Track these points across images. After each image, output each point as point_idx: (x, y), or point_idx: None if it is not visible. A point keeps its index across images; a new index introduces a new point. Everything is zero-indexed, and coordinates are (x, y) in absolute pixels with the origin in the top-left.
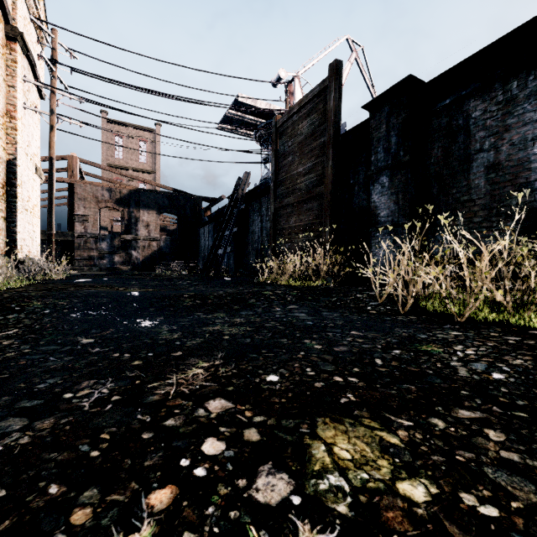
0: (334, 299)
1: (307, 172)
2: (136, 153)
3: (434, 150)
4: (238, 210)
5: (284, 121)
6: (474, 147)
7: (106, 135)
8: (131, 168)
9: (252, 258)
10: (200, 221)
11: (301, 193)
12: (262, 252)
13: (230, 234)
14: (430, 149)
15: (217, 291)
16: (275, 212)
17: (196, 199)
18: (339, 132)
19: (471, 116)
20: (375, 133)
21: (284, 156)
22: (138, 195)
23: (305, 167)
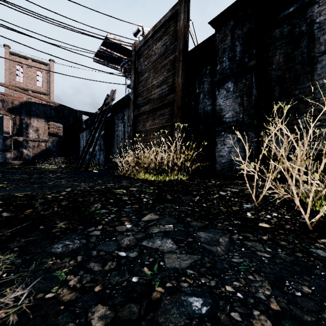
0: (197, 198)
1: (160, 84)
2: (34, 79)
3: (275, 57)
4: (106, 117)
5: (141, 45)
6: (318, 49)
7: (8, 63)
8: (30, 89)
9: (117, 155)
10: (80, 128)
11: (155, 101)
12: (124, 150)
13: (98, 136)
14: (271, 57)
15: (67, 188)
16: (134, 118)
17: (78, 112)
18: (187, 48)
19: (316, 21)
20: (220, 45)
21: (141, 73)
22: (29, 106)
23: (159, 80)
